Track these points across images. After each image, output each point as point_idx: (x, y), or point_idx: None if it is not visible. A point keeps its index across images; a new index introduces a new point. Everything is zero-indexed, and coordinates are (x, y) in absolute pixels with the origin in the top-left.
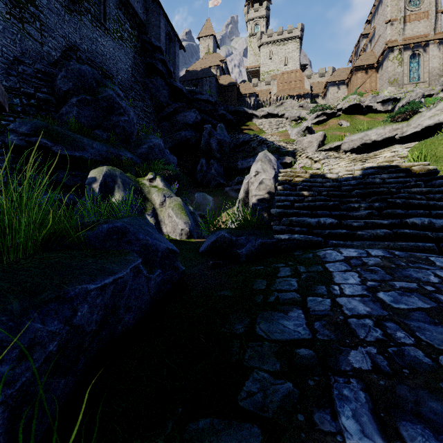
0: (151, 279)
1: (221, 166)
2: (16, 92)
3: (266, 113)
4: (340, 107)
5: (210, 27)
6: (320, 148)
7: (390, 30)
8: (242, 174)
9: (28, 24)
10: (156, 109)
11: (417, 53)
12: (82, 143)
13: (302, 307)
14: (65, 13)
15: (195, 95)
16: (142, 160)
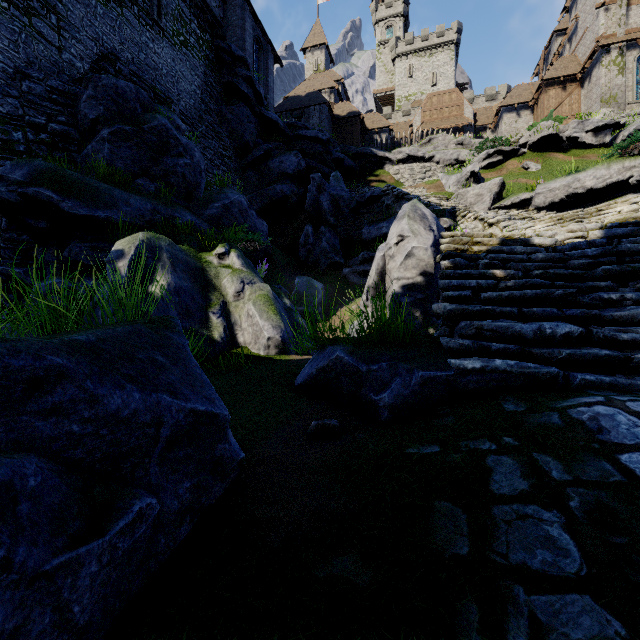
0: (82, 562)
1: (336, 236)
2: (18, 122)
3: (406, 155)
4: (525, 141)
5: (320, 32)
6: (496, 204)
7: (603, 19)
8: (370, 248)
9: (37, 18)
10: (238, 151)
11: None
12: (111, 197)
13: None
14: (97, 3)
15: (297, 131)
16: (212, 227)
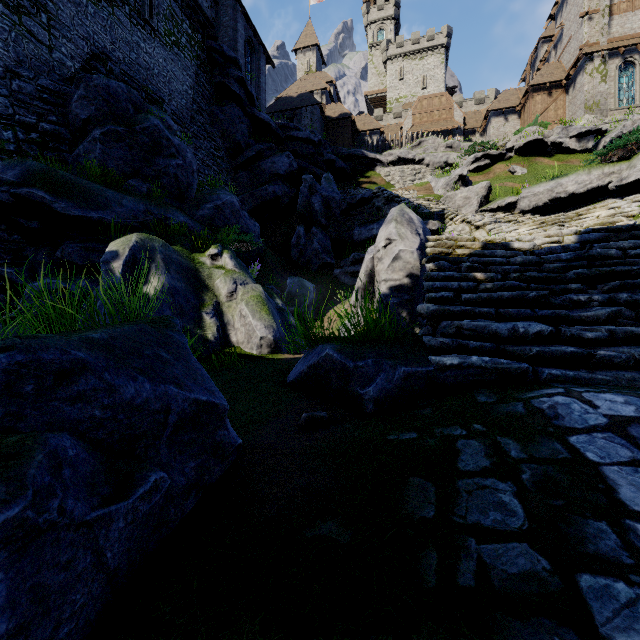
0: (113, 518)
1: (327, 237)
2: (8, 121)
3: (396, 157)
4: (512, 146)
5: (311, 33)
6: (483, 207)
7: (587, 28)
8: (360, 249)
9: (27, 17)
10: (229, 152)
11: (631, 62)
12: (104, 198)
13: (581, 635)
14: (88, 2)
15: (289, 132)
16: (205, 227)
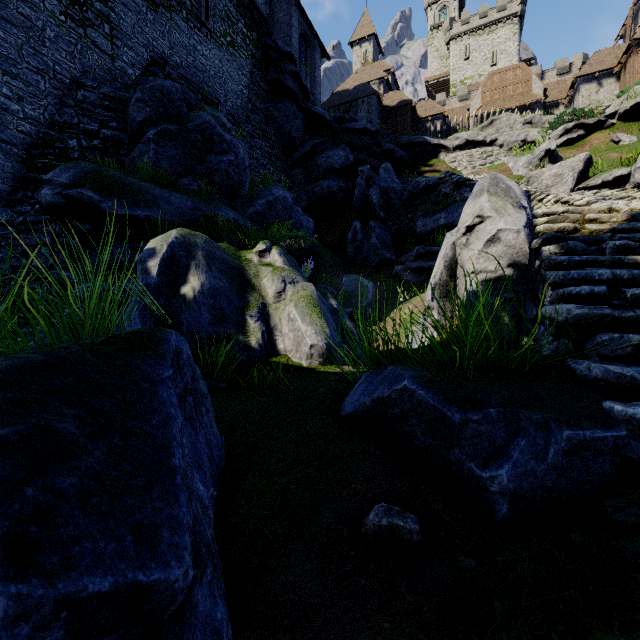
0: None
1: (386, 231)
2: (74, 130)
3: (464, 141)
4: (613, 111)
5: (368, 23)
6: (581, 184)
7: None
8: (425, 242)
9: (92, 29)
10: (284, 149)
11: None
12: (151, 195)
13: None
14: (147, 10)
15: (345, 124)
16: (256, 224)
